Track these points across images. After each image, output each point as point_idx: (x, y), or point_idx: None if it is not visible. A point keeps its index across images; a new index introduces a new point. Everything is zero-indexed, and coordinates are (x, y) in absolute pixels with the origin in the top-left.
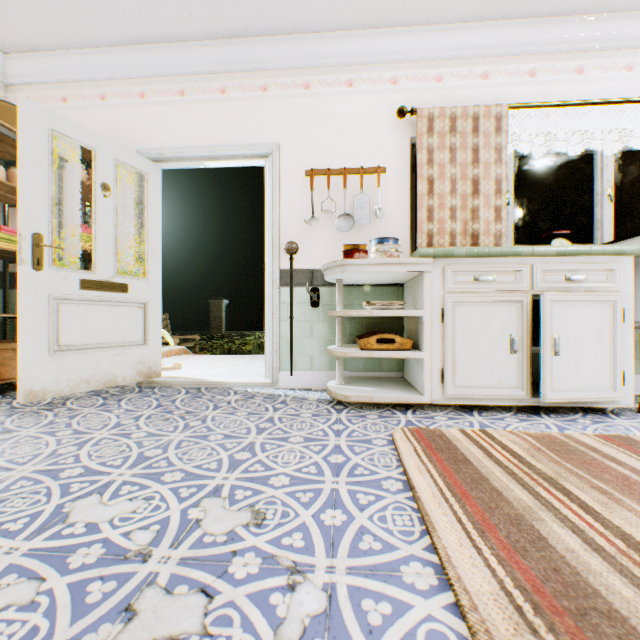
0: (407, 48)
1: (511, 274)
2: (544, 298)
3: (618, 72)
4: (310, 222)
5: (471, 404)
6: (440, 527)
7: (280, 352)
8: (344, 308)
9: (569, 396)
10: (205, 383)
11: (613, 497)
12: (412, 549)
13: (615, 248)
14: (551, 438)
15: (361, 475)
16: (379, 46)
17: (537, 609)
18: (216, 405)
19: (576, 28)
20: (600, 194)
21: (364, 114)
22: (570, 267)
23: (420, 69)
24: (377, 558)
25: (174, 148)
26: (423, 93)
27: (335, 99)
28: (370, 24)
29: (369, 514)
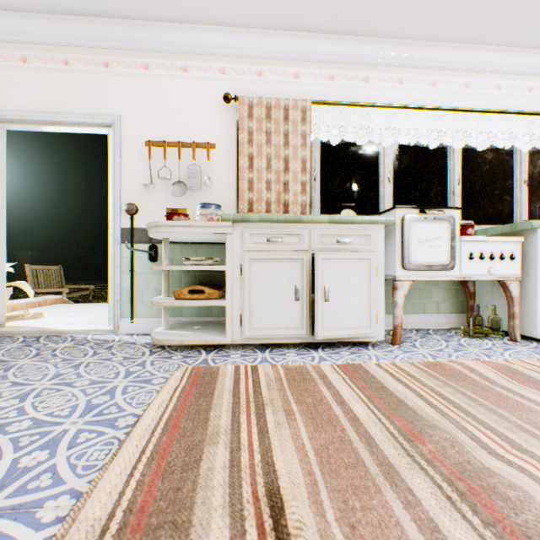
0: (233, 45)
1: (296, 237)
2: (317, 256)
3: (393, 84)
4: (146, 187)
5: (273, 342)
6: (119, 459)
7: (122, 302)
8: (180, 263)
9: (336, 333)
10: (48, 332)
11: (292, 417)
12: (78, 483)
13: (371, 218)
14: (301, 369)
15: (107, 414)
16: (209, 40)
17: (121, 529)
18: (38, 353)
19: (362, 46)
20: (383, 176)
21: (198, 97)
22: (339, 232)
23: (245, 64)
24: (33, 496)
25: (16, 111)
26: (247, 84)
27: (172, 81)
28: (198, 20)
29: (73, 452)
